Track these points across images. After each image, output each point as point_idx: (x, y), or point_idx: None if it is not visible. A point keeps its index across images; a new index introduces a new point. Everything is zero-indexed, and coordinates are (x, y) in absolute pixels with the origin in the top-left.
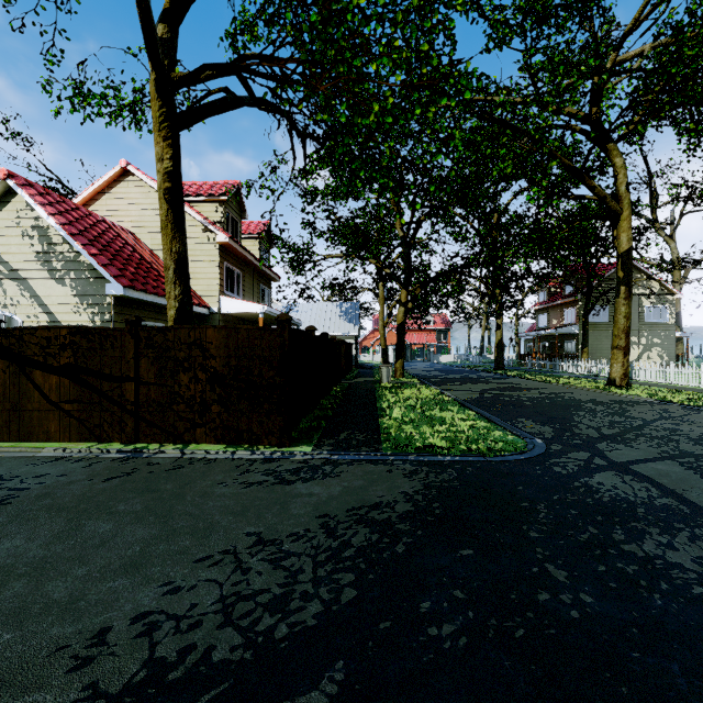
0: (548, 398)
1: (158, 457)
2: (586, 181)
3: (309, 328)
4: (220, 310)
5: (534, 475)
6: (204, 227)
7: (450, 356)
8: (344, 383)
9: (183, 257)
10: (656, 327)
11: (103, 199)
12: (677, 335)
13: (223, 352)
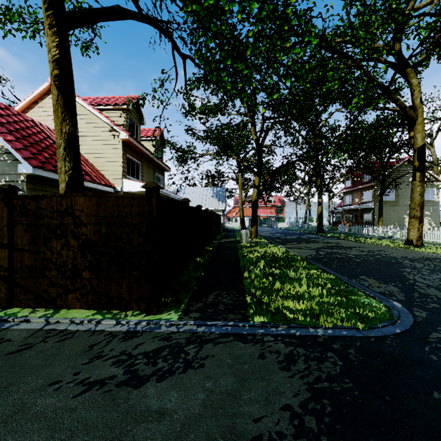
0: (370, 255)
1: (18, 328)
2: (391, 96)
3: (183, 200)
4: (122, 189)
5: (433, 364)
6: (111, 128)
7: (285, 223)
8: (214, 243)
9: (73, 137)
10: (427, 204)
11: (37, 107)
12: (440, 209)
13: (93, 219)
